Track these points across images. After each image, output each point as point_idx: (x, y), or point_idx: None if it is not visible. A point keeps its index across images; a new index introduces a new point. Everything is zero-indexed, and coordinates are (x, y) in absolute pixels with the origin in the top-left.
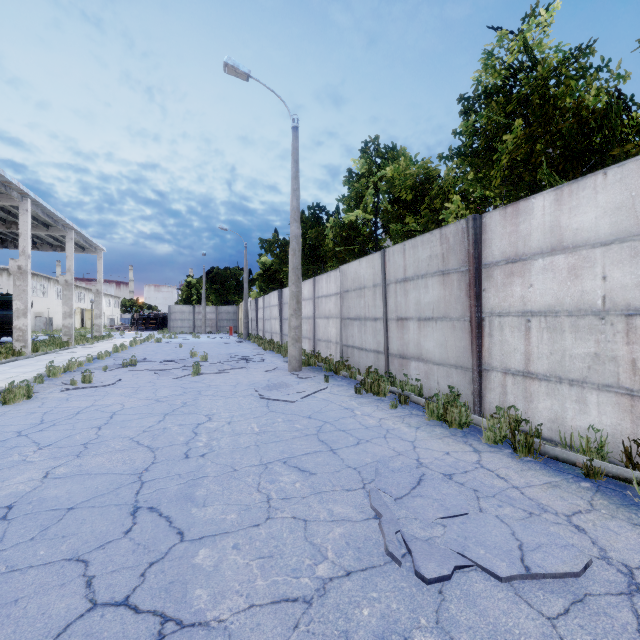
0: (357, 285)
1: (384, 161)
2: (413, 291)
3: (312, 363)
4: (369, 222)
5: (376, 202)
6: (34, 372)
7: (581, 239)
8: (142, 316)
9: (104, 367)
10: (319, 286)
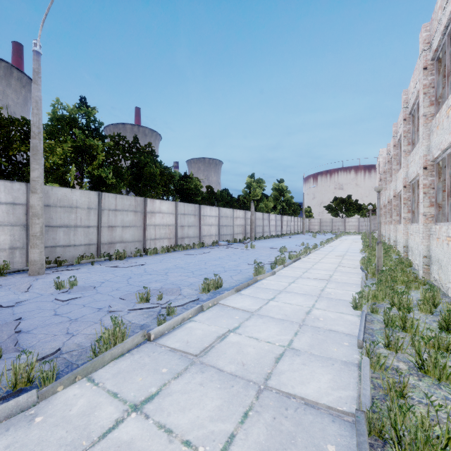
0: (67, 204)
1: None
2: (121, 215)
3: None
4: None
5: None
6: None
7: (164, 212)
8: None
9: None
10: None
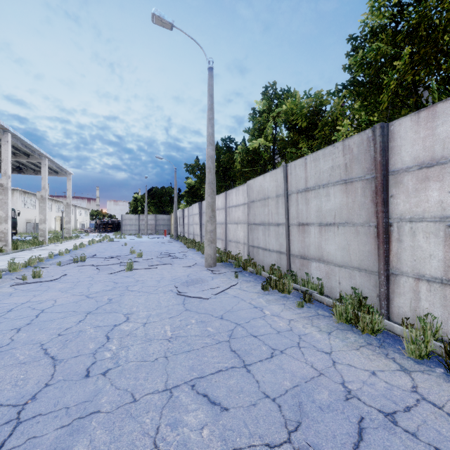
0: (262, 196)
1: (281, 100)
2: (314, 199)
3: (224, 260)
4: (268, 149)
5: (274, 134)
6: (2, 267)
7: None
8: (103, 222)
9: (58, 263)
10: (230, 198)
